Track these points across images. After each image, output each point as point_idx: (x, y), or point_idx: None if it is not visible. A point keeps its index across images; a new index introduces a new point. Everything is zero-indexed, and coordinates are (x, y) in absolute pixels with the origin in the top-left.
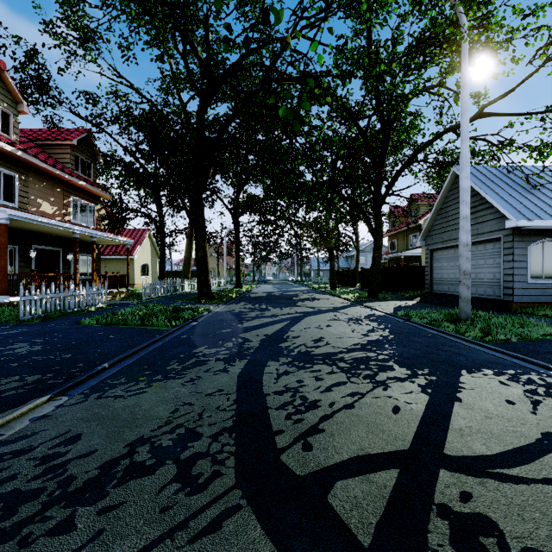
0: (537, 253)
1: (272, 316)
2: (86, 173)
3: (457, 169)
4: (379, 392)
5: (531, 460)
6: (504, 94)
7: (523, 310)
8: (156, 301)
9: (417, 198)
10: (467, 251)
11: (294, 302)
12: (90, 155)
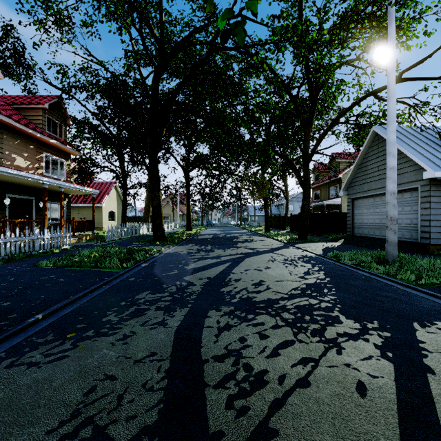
0: None
1: (216, 257)
2: (57, 133)
3: (377, 128)
4: (334, 356)
5: None
6: (422, 60)
7: (440, 251)
8: (116, 243)
9: (337, 156)
10: (394, 199)
11: (235, 243)
12: (61, 118)
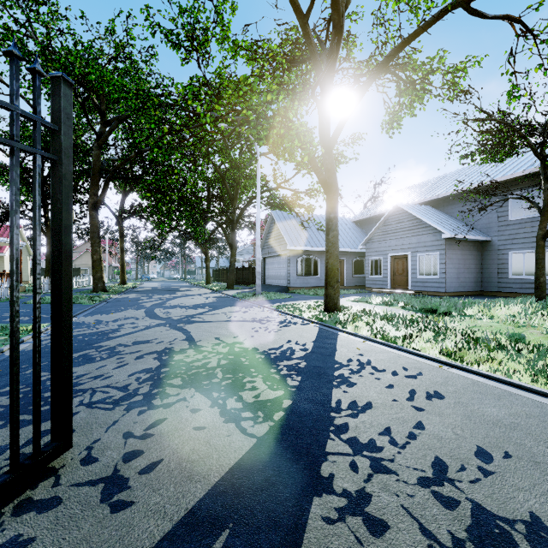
0: (301, 262)
1: (157, 298)
2: None
3: (272, 212)
4: (195, 310)
5: (219, 314)
6: (287, 180)
7: (292, 291)
8: None
9: (266, 220)
10: (259, 262)
11: (174, 292)
12: None
